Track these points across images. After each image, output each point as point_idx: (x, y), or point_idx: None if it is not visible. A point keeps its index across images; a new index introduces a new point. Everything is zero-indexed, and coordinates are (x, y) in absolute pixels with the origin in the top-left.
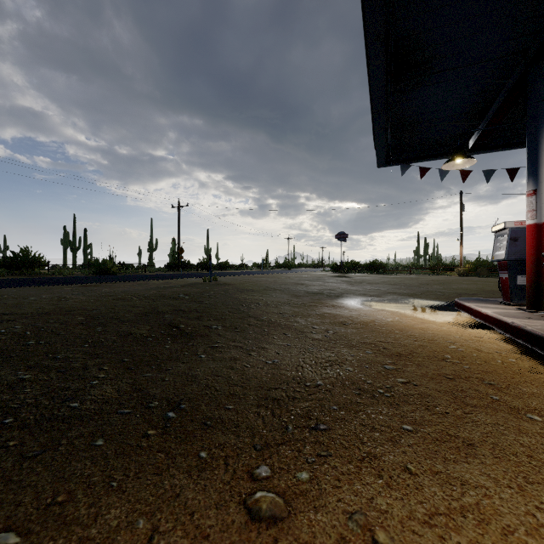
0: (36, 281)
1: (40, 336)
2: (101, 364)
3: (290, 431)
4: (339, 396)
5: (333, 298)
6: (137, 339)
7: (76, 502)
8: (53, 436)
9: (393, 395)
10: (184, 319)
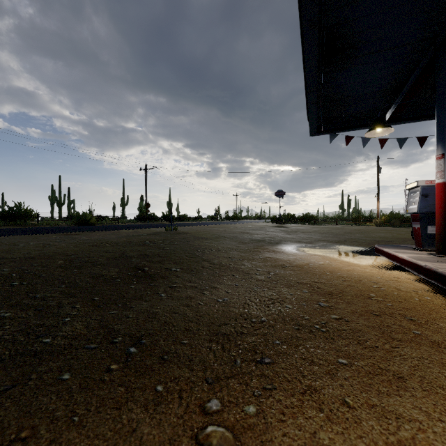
0: (26, 231)
1: (24, 277)
2: (74, 302)
3: (238, 364)
4: (281, 331)
5: (273, 245)
6: (107, 280)
7: (38, 438)
8: (25, 371)
9: (328, 330)
10: (148, 262)
